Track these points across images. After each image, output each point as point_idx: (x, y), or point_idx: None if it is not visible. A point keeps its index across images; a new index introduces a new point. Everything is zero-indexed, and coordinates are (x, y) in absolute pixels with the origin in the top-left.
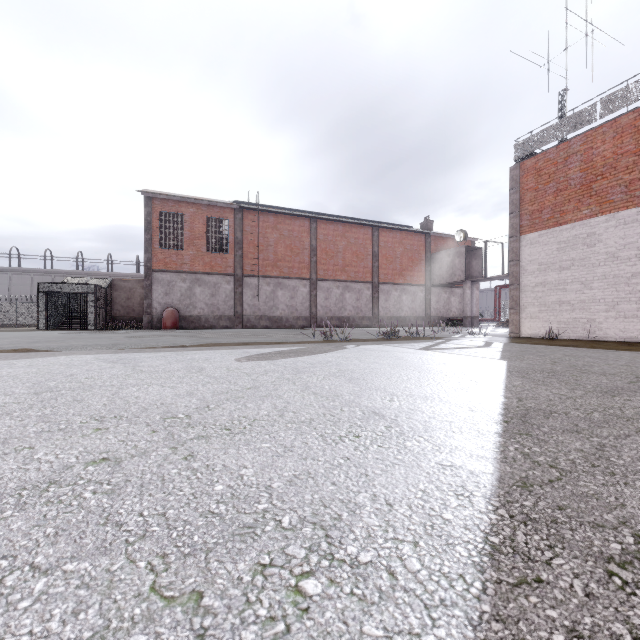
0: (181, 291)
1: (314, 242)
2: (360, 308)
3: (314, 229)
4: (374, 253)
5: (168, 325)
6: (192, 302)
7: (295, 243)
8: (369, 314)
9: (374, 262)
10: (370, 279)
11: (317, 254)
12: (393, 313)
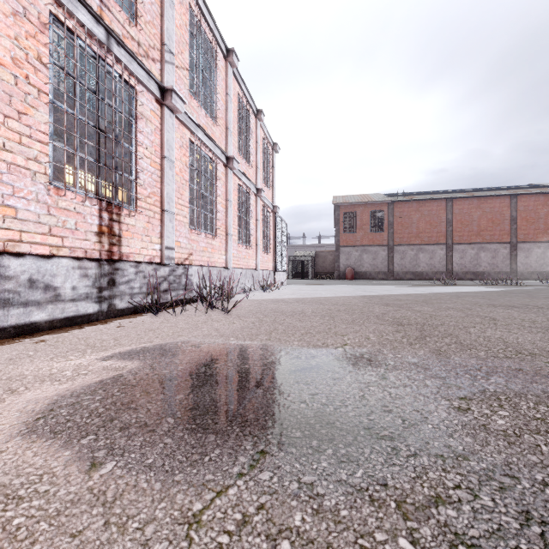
0: (355, 257)
1: (450, 216)
2: (496, 264)
3: (450, 206)
4: (511, 217)
5: (349, 277)
6: (361, 263)
7: (433, 219)
8: (506, 269)
9: (511, 225)
10: (507, 240)
11: (452, 225)
12: (535, 268)
